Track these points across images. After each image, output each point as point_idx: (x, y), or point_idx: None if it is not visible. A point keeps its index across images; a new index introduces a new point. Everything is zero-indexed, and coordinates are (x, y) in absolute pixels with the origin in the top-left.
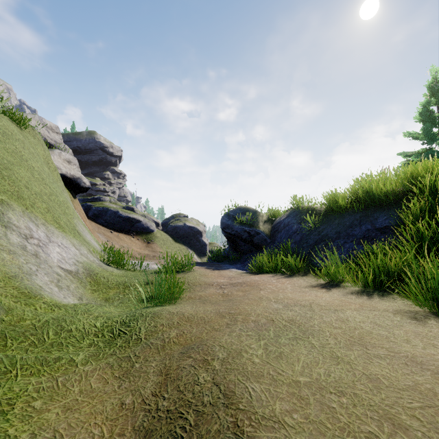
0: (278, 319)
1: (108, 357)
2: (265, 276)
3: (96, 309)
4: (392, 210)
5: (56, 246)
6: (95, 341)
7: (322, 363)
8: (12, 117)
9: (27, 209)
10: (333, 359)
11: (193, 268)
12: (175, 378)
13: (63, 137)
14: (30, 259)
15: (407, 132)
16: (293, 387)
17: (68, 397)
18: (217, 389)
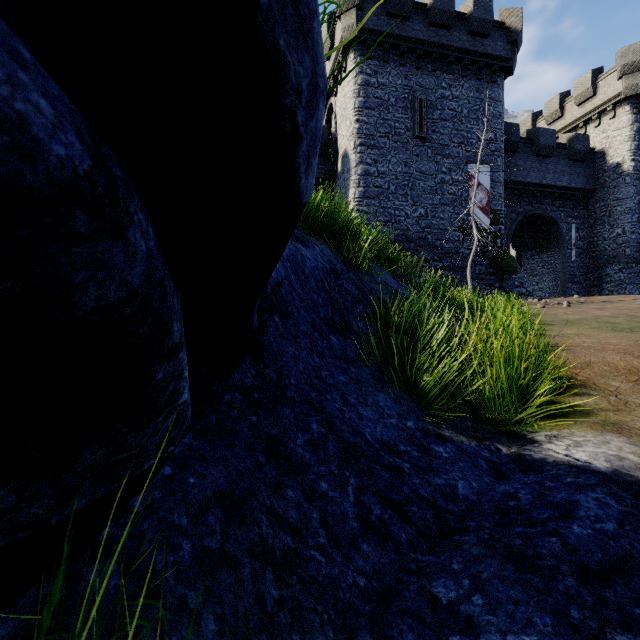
0: None
1: None
2: (576, 353)
3: None
4: None
5: None
6: None
7: None
8: None
9: None
10: None
11: None
12: None
13: None
14: None
15: None
16: None
17: None
18: None
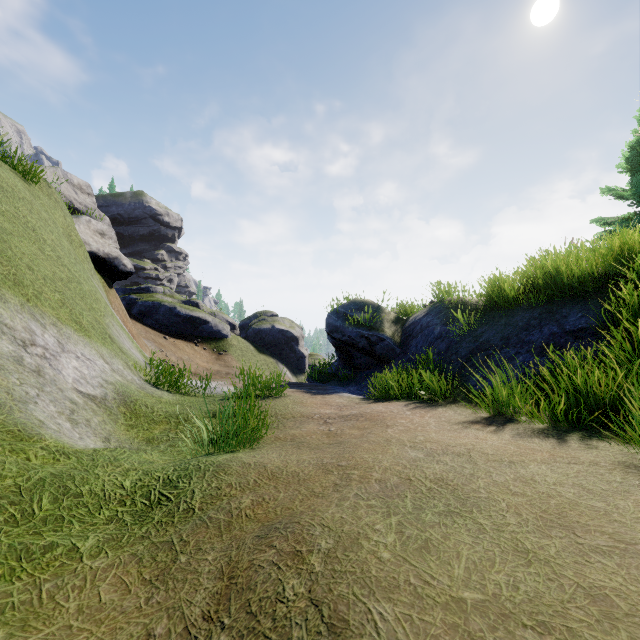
0: (419, 478)
1: (135, 542)
2: (394, 404)
3: (129, 456)
4: (591, 303)
5: (73, 358)
6: (118, 513)
7: (501, 562)
8: (16, 167)
9: (29, 301)
10: (518, 554)
11: (284, 392)
12: (245, 587)
13: (97, 200)
14: (28, 378)
15: (606, 188)
16: (454, 613)
17: (56, 622)
18: (316, 615)
